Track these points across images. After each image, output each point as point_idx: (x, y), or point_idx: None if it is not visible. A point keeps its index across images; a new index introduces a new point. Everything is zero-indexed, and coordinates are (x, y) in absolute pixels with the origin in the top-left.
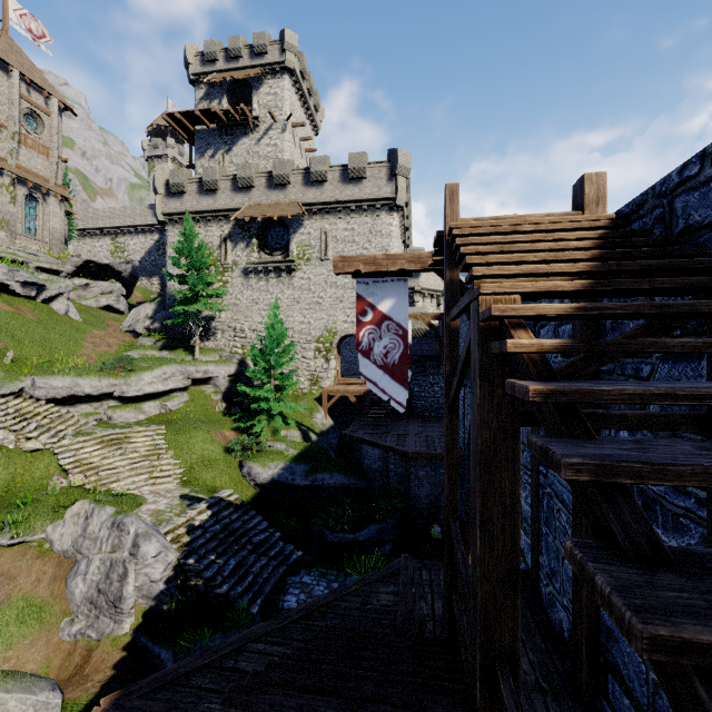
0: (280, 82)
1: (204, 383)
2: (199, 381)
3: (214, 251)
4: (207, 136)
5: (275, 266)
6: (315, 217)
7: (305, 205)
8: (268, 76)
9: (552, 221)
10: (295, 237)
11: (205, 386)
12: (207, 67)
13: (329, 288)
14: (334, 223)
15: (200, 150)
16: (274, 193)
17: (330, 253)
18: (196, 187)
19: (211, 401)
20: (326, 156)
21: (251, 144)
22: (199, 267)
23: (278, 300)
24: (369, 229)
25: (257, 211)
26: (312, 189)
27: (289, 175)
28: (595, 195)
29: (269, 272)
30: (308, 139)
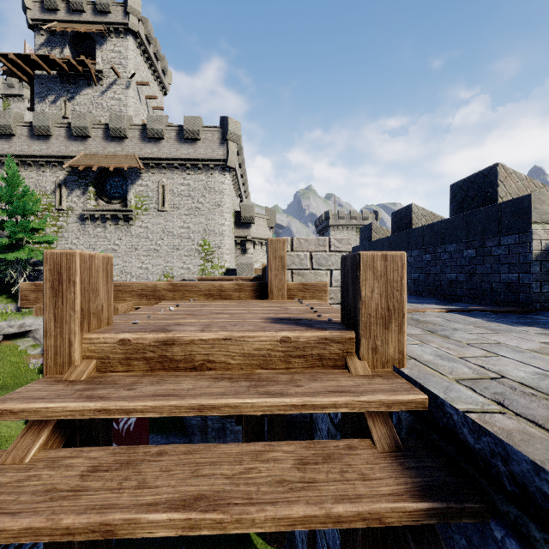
0: (124, 42)
1: (21, 336)
2: (14, 334)
3: (47, 196)
4: (48, 81)
5: (112, 214)
6: (152, 171)
7: (142, 159)
8: (112, 34)
9: (273, 412)
10: (133, 188)
11: (22, 340)
12: (47, 14)
13: (167, 237)
14: (171, 177)
15: (40, 95)
16: (111, 144)
17: (168, 204)
18: (26, 131)
19: (27, 356)
20: (162, 115)
21: (95, 95)
22: (23, 213)
23: (116, 247)
24: (204, 186)
25: (93, 161)
26: (149, 145)
27: (126, 129)
28: (383, 302)
29: (106, 219)
30: (154, 98)
